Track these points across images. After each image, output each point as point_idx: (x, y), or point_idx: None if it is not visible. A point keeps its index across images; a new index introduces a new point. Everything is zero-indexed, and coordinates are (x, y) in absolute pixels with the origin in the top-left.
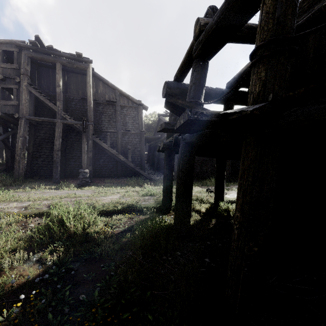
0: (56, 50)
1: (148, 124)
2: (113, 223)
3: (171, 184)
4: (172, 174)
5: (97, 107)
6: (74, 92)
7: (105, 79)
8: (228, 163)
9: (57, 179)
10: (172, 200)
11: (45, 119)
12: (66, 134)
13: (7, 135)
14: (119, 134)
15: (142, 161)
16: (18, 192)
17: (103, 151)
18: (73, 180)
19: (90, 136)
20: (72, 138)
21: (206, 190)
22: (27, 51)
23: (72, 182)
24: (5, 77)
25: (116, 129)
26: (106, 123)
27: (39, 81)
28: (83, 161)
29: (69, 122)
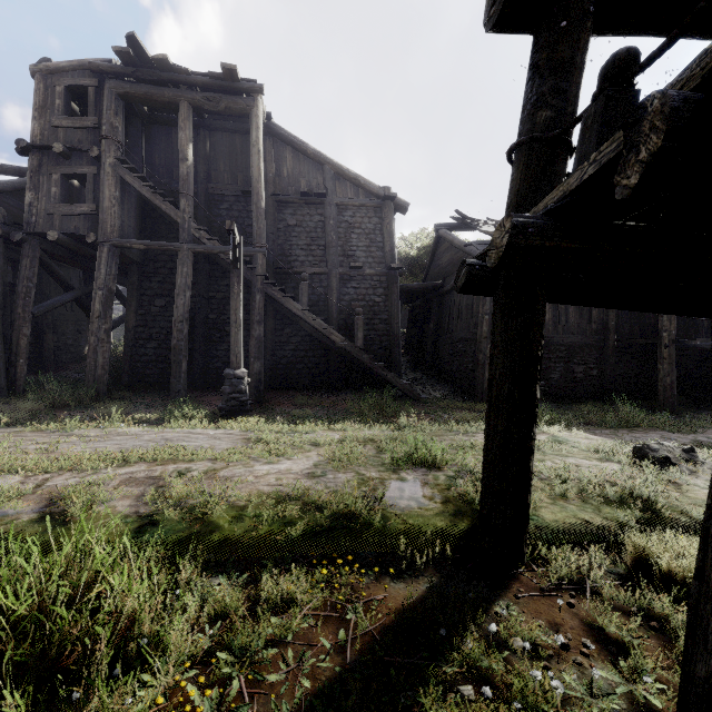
0: (177, 69)
1: (408, 257)
2: (247, 641)
3: (529, 439)
4: (534, 394)
5: (279, 213)
6: (226, 180)
7: (299, 140)
8: (667, 354)
9: (180, 393)
10: (528, 512)
11: (152, 245)
12: (207, 283)
13: (88, 289)
14: (334, 279)
15: (393, 349)
16: (43, 431)
17: (293, 323)
18: (220, 396)
19: (258, 282)
20: (220, 293)
21: (635, 452)
22: (114, 82)
23: (216, 400)
24: (70, 150)
25: (327, 266)
26: (301, 250)
27: (151, 160)
28: (232, 346)
29: (208, 249)
